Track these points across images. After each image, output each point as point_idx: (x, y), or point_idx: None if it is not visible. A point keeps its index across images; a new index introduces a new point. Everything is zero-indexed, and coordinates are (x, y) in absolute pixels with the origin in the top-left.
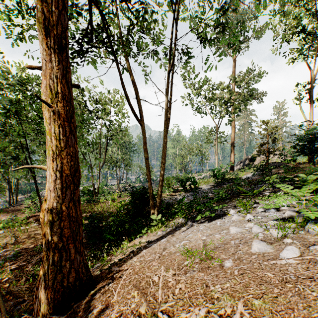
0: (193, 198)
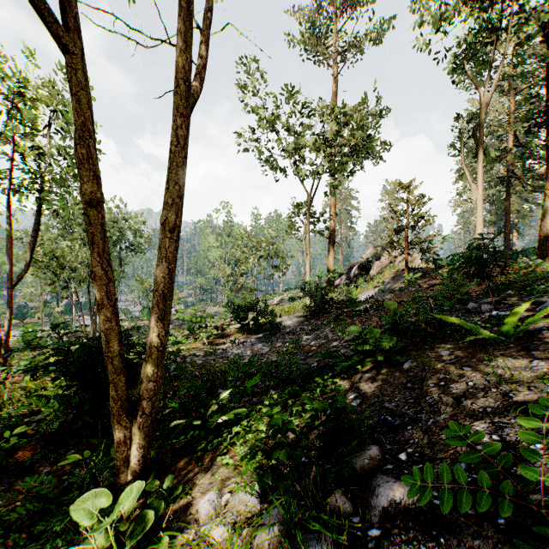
0: (265, 349)
